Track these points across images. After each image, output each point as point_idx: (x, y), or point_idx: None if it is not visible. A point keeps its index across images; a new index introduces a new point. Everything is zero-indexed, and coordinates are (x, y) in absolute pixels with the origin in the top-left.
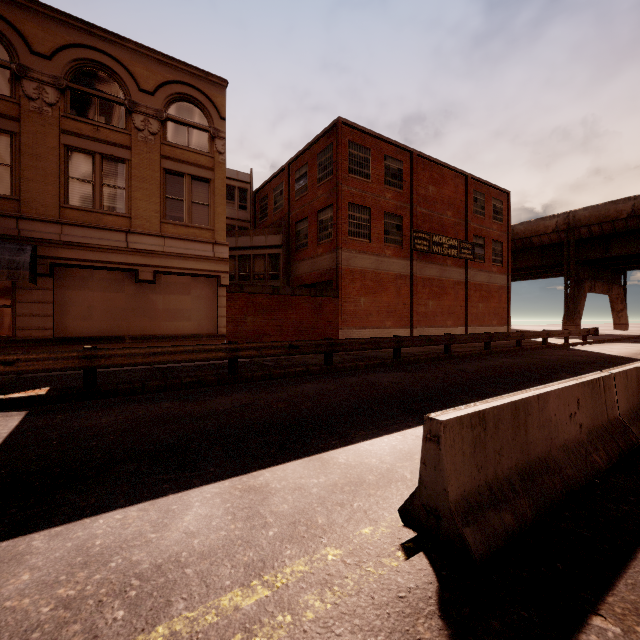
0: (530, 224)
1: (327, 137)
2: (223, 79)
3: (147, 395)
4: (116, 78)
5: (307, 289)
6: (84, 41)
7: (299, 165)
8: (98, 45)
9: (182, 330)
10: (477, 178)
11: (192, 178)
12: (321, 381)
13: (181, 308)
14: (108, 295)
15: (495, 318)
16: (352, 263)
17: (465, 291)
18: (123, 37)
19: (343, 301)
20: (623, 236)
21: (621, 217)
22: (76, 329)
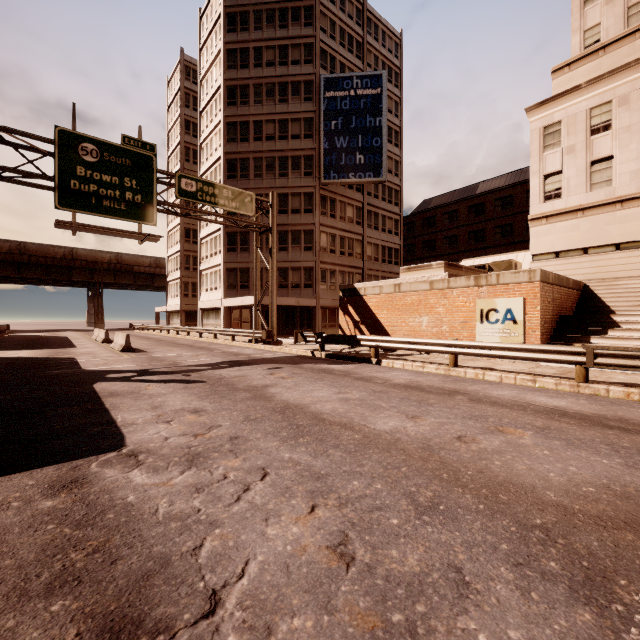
0: None
1: None
2: None
3: None
4: None
5: None
6: None
7: None
8: None
9: None
10: None
11: None
12: None
13: None
14: None
15: None
16: None
17: None
18: None
19: None
20: (1, 263)
21: (3, 251)
22: None
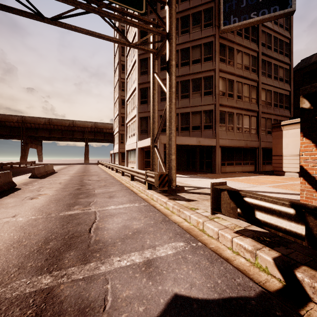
0: (5, 116)
1: None
2: None
3: None
4: None
5: None
6: None
7: None
8: None
9: None
10: None
11: None
12: None
13: None
14: None
15: None
16: None
17: None
18: None
19: None
20: (42, 130)
21: (41, 123)
22: None
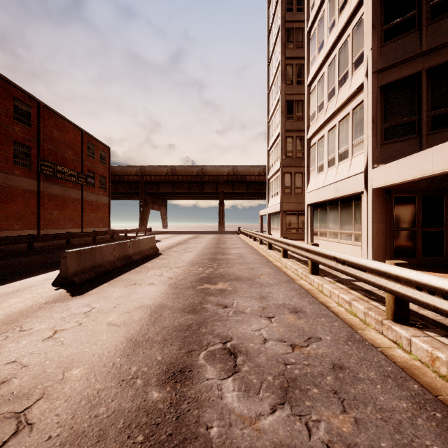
0: (123, 168)
1: None
2: None
3: None
4: None
5: None
6: None
7: None
8: None
9: None
10: (90, 134)
11: None
12: None
13: None
14: None
15: (101, 223)
16: None
17: (81, 205)
18: None
19: None
20: (164, 183)
21: (163, 174)
22: None
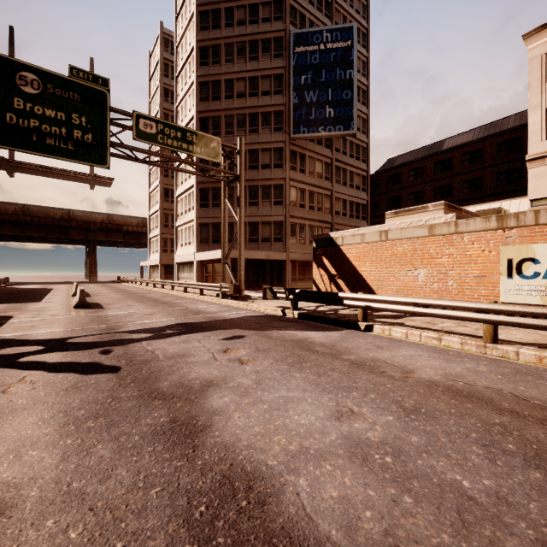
0: None
1: None
2: None
3: None
4: None
5: None
6: None
7: None
8: None
9: None
10: None
11: None
12: None
13: None
14: None
15: None
16: None
17: None
18: None
19: None
20: (8, 223)
21: (9, 213)
22: None
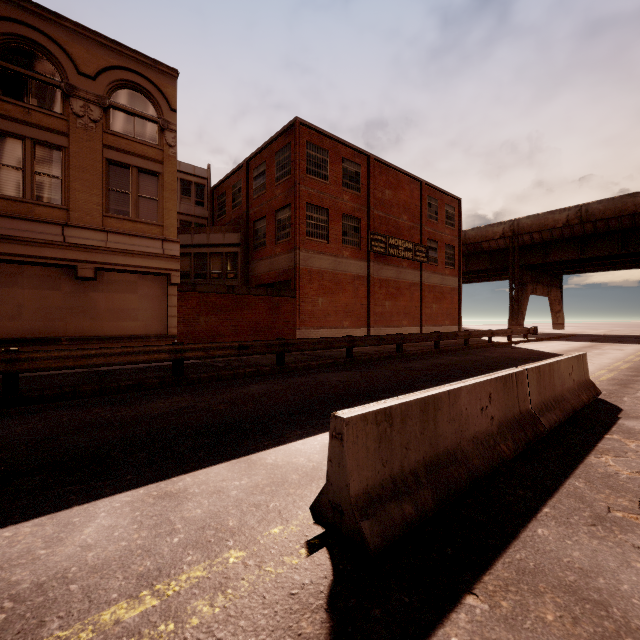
0: (480, 230)
1: (285, 136)
2: (173, 69)
3: (77, 400)
4: (51, 58)
5: (264, 289)
6: (12, 14)
7: (257, 163)
8: (29, 20)
9: (128, 331)
10: (431, 184)
11: (139, 170)
12: (270, 382)
13: (127, 307)
14: (41, 293)
15: (448, 318)
16: (310, 263)
17: (420, 292)
18: (59, 14)
19: (301, 301)
20: (559, 243)
21: (558, 226)
22: (2, 330)
